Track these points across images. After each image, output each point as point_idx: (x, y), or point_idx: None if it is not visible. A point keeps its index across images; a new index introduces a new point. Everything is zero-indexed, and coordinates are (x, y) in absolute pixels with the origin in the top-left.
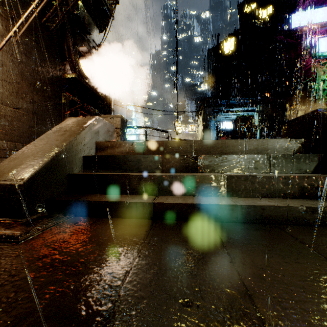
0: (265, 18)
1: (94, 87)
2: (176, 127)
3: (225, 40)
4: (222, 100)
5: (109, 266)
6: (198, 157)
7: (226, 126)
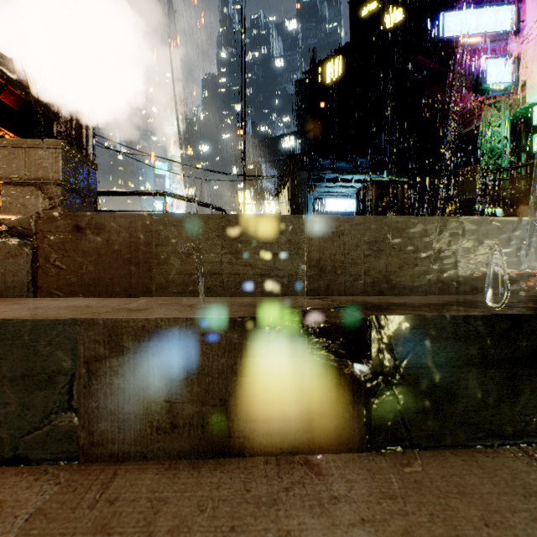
0: (392, 28)
1: (29, 87)
2: (242, 205)
3: (326, 60)
4: (324, 160)
5: None
6: (366, 333)
7: (331, 206)
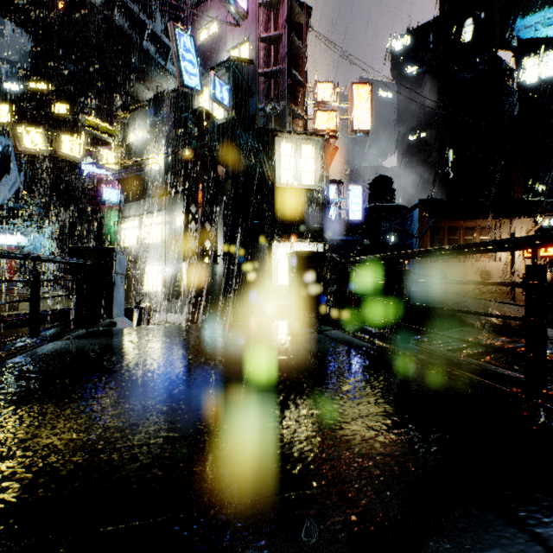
0: (58, 115)
1: None
2: None
3: None
4: None
5: (15, 331)
6: (19, 304)
7: None
